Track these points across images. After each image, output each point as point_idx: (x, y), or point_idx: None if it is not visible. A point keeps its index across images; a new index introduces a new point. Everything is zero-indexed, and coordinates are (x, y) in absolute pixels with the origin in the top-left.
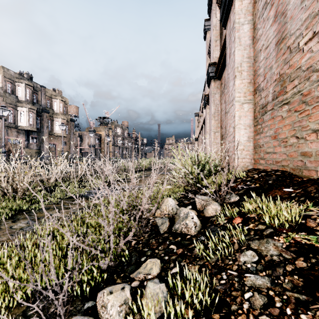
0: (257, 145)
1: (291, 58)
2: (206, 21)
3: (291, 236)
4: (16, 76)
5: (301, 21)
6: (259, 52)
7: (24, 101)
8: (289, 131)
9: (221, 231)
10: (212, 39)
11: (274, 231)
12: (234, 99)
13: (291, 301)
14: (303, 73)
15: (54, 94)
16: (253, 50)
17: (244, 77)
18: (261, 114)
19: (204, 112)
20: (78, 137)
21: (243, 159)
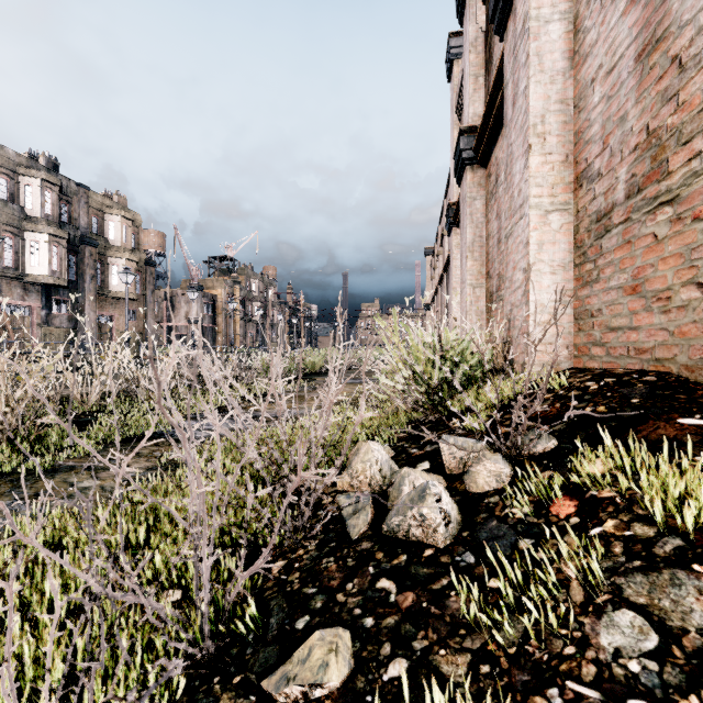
0: (585, 311)
1: (683, 84)
2: (451, 37)
3: None
4: (21, 160)
5: None
6: (589, 86)
7: (38, 218)
8: (677, 272)
9: (526, 542)
10: (466, 74)
11: (688, 544)
12: (525, 202)
13: None
14: None
15: (109, 204)
16: (574, 84)
17: (552, 148)
18: (595, 237)
19: (446, 245)
20: (163, 302)
21: (550, 347)
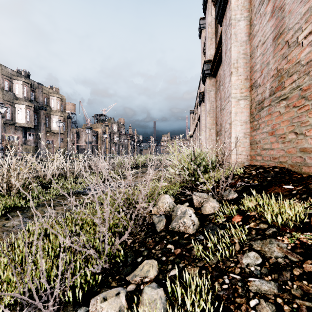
0: (254, 141)
1: (289, 52)
2: (201, 19)
3: (296, 236)
4: (14, 73)
5: (300, 14)
6: (255, 48)
7: (21, 98)
8: (287, 127)
9: (221, 230)
10: (207, 37)
11: (277, 230)
12: (230, 95)
13: (303, 311)
14: (303, 68)
15: (51, 91)
16: (250, 46)
17: (241, 73)
18: (257, 111)
19: (199, 109)
20: (75, 134)
21: (240, 156)
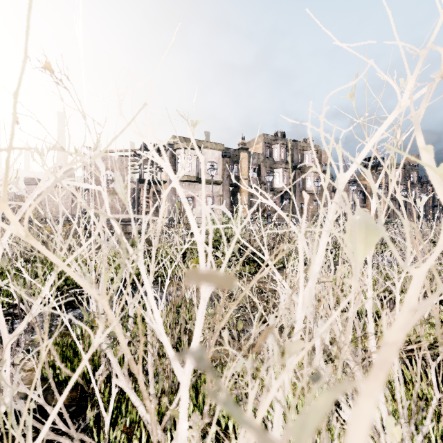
0: None
1: None
2: None
3: None
4: (273, 138)
5: None
6: None
7: (279, 162)
8: None
9: None
10: None
11: None
12: None
13: None
14: None
15: (305, 145)
16: None
17: None
18: None
19: None
20: (331, 193)
21: None
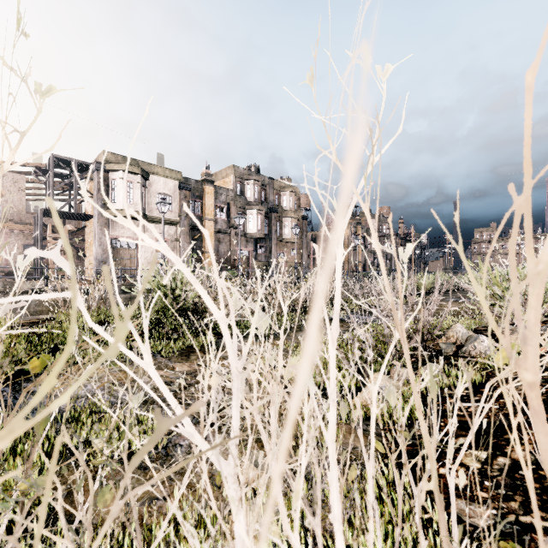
0: None
1: None
2: None
3: None
4: (245, 172)
5: None
6: None
7: (252, 202)
8: None
9: None
10: None
11: None
12: None
13: None
14: None
15: (283, 185)
16: None
17: None
18: None
19: None
20: (310, 242)
21: None
